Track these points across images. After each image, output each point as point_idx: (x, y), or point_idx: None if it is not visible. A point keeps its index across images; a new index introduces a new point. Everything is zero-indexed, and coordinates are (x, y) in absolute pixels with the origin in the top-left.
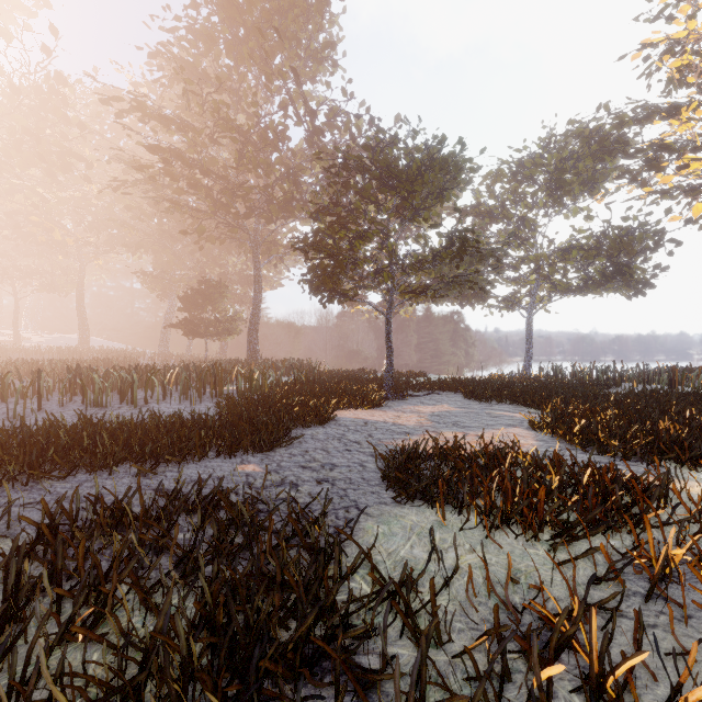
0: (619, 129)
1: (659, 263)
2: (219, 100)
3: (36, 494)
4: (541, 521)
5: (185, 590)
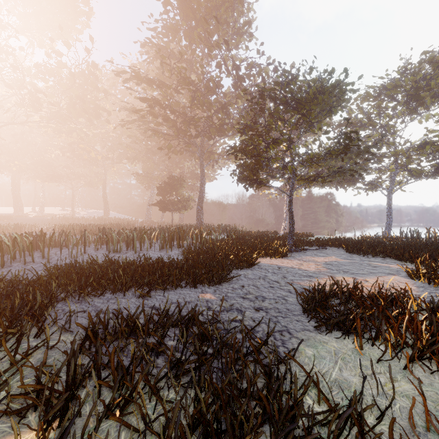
0: None
1: None
2: (181, 66)
3: (84, 305)
4: None
5: (178, 387)
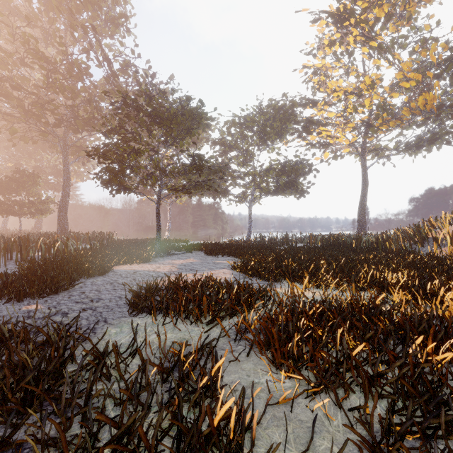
0: (292, 108)
1: (310, 181)
2: (29, 34)
3: None
4: (201, 313)
5: None
